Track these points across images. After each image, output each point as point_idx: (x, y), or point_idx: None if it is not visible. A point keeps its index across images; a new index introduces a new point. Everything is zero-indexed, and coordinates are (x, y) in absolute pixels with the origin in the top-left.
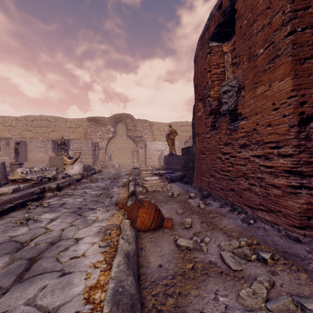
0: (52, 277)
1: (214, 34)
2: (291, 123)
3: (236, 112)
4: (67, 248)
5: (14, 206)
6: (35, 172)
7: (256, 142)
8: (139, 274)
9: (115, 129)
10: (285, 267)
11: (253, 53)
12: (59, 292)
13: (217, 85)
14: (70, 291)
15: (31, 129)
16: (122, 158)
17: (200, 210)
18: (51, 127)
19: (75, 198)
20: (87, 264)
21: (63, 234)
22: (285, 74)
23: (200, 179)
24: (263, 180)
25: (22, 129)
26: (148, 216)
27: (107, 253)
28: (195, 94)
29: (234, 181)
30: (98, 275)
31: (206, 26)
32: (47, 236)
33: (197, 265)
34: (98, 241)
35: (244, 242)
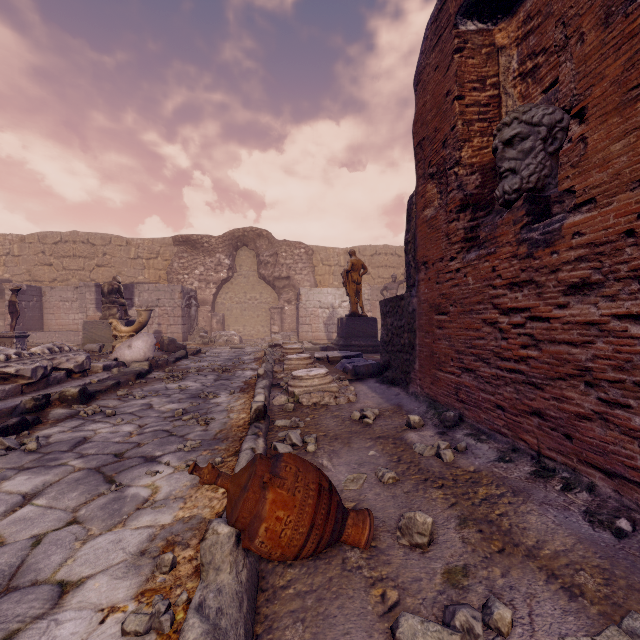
0: None
1: None
2: None
3: (544, 195)
4: (10, 638)
5: None
6: (32, 358)
7: (634, 272)
8: None
9: (233, 262)
10: None
11: None
12: None
13: (480, 133)
14: None
15: (52, 261)
16: (248, 323)
17: (445, 469)
18: (95, 257)
19: (117, 424)
20: None
21: (30, 562)
22: None
23: (432, 376)
24: None
25: (34, 261)
26: (295, 516)
27: None
28: (418, 165)
29: (542, 388)
30: None
31: None
32: None
33: None
34: (126, 598)
35: None
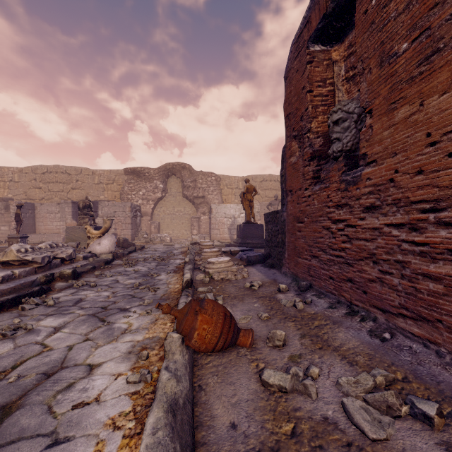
0: (32, 448)
1: (319, 31)
2: None
3: (355, 154)
4: (71, 385)
5: None
6: (41, 251)
7: (394, 201)
8: (193, 444)
9: (165, 186)
10: None
11: (389, 51)
12: None
13: (323, 113)
14: None
15: (41, 186)
16: (176, 228)
17: (298, 312)
18: (71, 183)
19: (99, 291)
20: (102, 419)
21: (70, 356)
22: None
23: (295, 261)
24: (407, 266)
25: (29, 186)
26: (213, 328)
27: (139, 395)
28: (287, 129)
29: (352, 265)
30: (117, 445)
31: (304, 19)
32: (42, 361)
33: (301, 427)
34: (126, 370)
35: (382, 377)
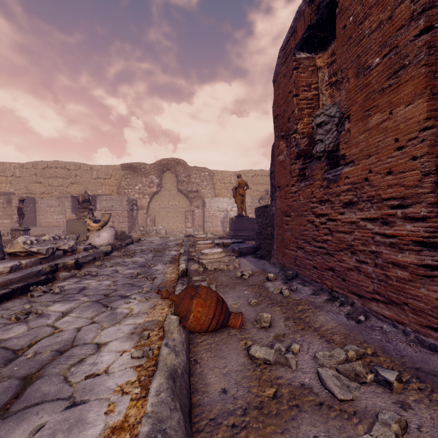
0: (54, 409)
1: (304, 40)
2: (426, 169)
3: (336, 154)
4: (83, 360)
5: (10, 293)
6: (45, 242)
7: (368, 198)
8: (190, 405)
9: (160, 181)
10: (421, 395)
11: (364, 64)
12: (63, 437)
13: (308, 115)
14: (81, 435)
15: (41, 180)
16: (171, 221)
17: (284, 298)
18: (70, 178)
19: (100, 280)
20: (111, 387)
21: (79, 337)
22: (416, 93)
23: (283, 252)
24: (379, 256)
25: (30, 180)
26: (206, 310)
27: (142, 368)
28: (275, 129)
29: (333, 256)
30: (126, 406)
31: (291, 29)
32: (54, 341)
33: (282, 391)
34: (129, 348)
35: (354, 352)
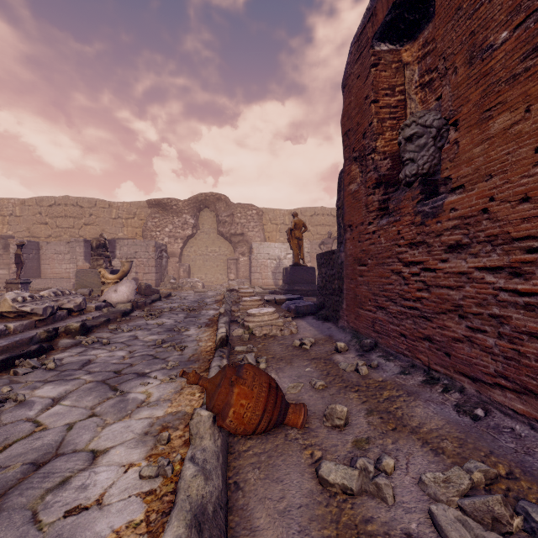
0: None
1: (386, 25)
2: None
3: (434, 179)
4: (67, 481)
5: None
6: (42, 300)
7: (488, 237)
8: None
9: (196, 222)
10: None
11: (482, 44)
12: None
13: (391, 128)
14: None
15: (48, 221)
16: (209, 272)
17: (361, 379)
18: (83, 217)
19: (112, 350)
20: (103, 532)
21: (68, 439)
22: None
23: (355, 313)
24: (506, 322)
25: (33, 221)
26: (253, 403)
27: (155, 496)
28: (345, 150)
29: (431, 320)
30: None
31: (368, 12)
32: (31, 446)
33: None
34: (139, 459)
35: (481, 473)
